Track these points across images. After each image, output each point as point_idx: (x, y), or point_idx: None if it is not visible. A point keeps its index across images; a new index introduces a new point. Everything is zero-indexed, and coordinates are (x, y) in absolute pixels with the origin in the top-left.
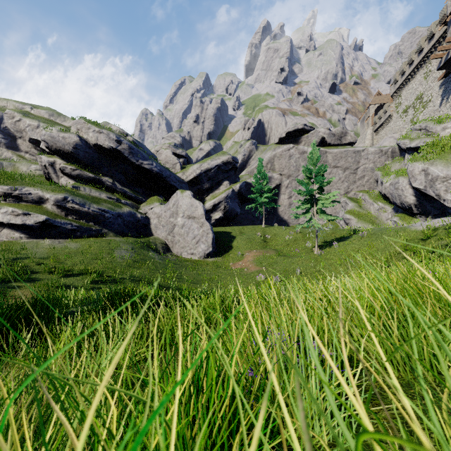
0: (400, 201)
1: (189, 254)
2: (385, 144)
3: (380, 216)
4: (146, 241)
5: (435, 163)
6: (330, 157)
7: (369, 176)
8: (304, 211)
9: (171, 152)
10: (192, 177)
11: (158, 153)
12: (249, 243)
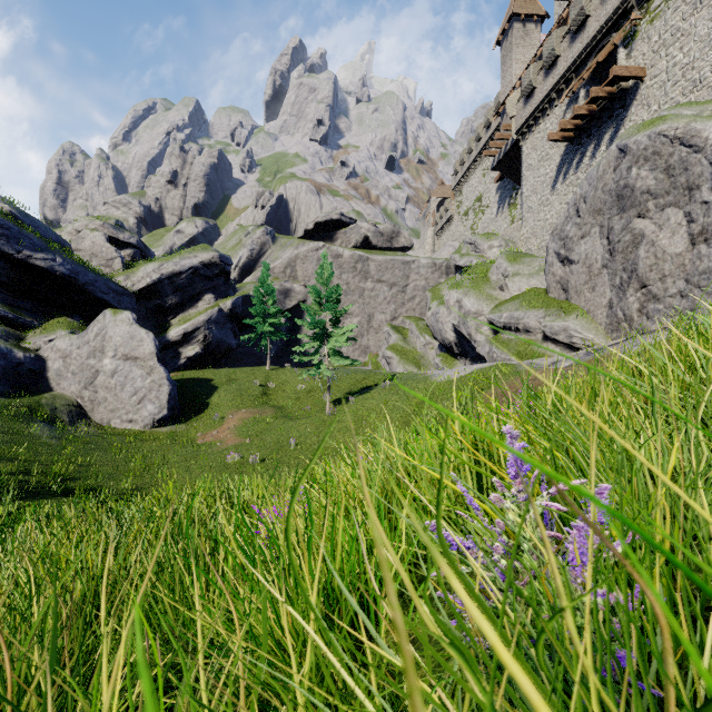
0: (441, 337)
1: (124, 421)
2: (444, 254)
3: (426, 354)
4: (31, 403)
5: (469, 294)
6: (373, 267)
7: (421, 297)
8: None
9: (104, 237)
10: (143, 284)
11: (76, 236)
12: (238, 398)
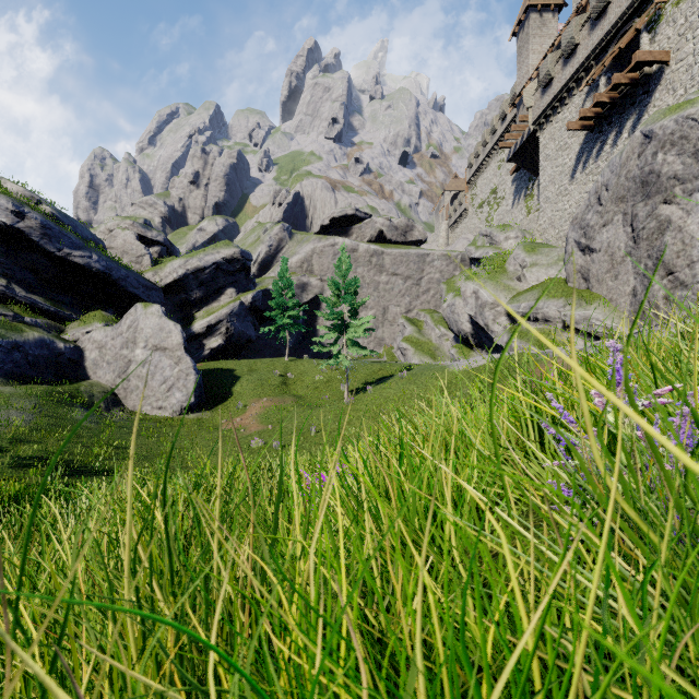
0: (457, 328)
1: (154, 408)
2: (458, 247)
3: (441, 346)
4: (71, 390)
5: (486, 285)
6: (388, 260)
7: (435, 290)
8: None
9: (134, 236)
10: (170, 280)
11: (109, 235)
12: (259, 387)
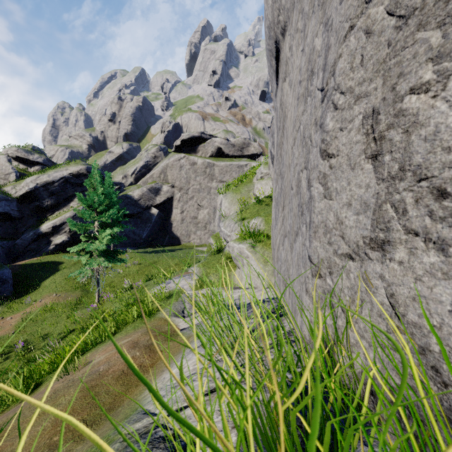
0: None
1: None
2: None
3: None
4: None
5: (227, 197)
6: (217, 170)
7: None
8: (195, 227)
9: (6, 159)
10: (22, 192)
11: None
12: (64, 281)
